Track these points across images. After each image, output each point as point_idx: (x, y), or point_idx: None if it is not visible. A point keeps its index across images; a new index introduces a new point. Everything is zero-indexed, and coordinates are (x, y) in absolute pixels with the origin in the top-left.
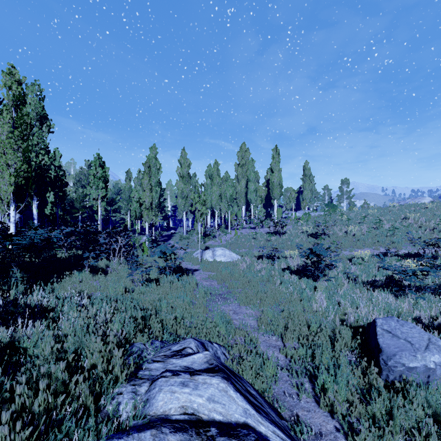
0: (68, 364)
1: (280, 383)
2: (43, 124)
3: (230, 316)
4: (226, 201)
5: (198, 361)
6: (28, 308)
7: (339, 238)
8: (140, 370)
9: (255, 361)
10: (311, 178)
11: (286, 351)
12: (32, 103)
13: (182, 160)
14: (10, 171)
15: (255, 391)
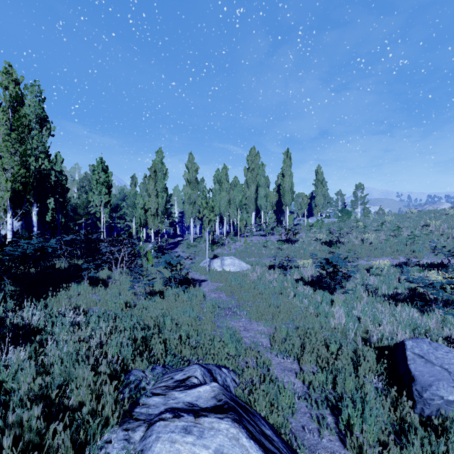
0: (50, 401)
1: (297, 416)
2: (43, 126)
3: (240, 334)
4: (235, 207)
5: (204, 396)
6: (15, 328)
7: (355, 247)
8: (137, 406)
9: (270, 390)
10: (324, 183)
11: (304, 377)
12: (32, 105)
13: (190, 164)
14: (7, 176)
15: (271, 428)
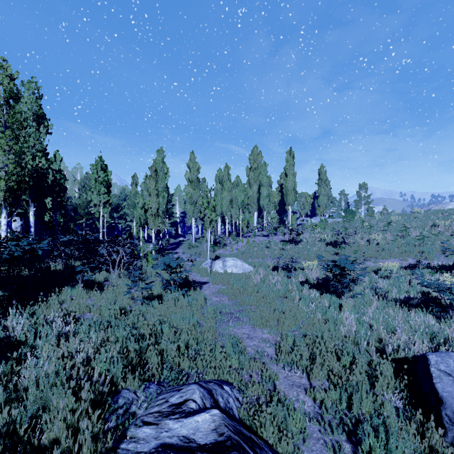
0: (18, 438)
1: (309, 442)
2: (41, 124)
3: (243, 343)
4: (237, 207)
5: (203, 427)
6: None
7: (361, 247)
8: (123, 440)
9: (278, 411)
10: (327, 182)
11: (315, 394)
12: (28, 102)
13: (191, 164)
14: (1, 175)
15: None
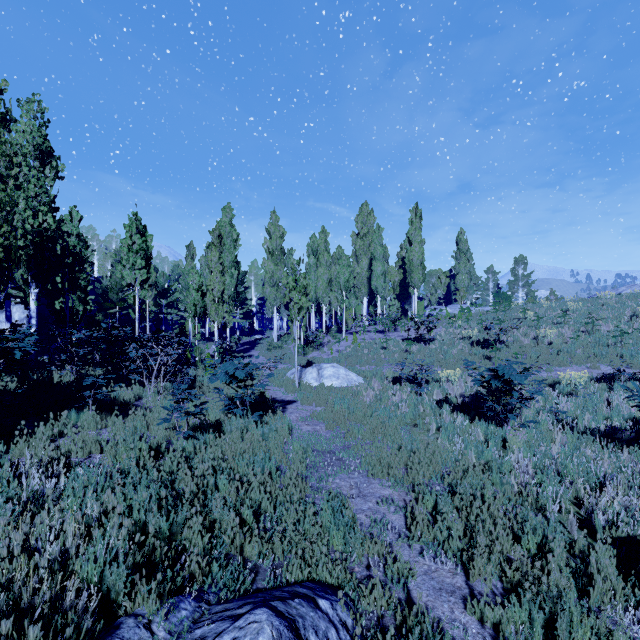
0: None
1: None
2: (46, 165)
3: (352, 507)
4: (339, 290)
5: None
6: None
7: (525, 349)
8: None
9: None
10: (469, 255)
11: (483, 611)
12: (27, 130)
13: (272, 227)
14: None
15: None
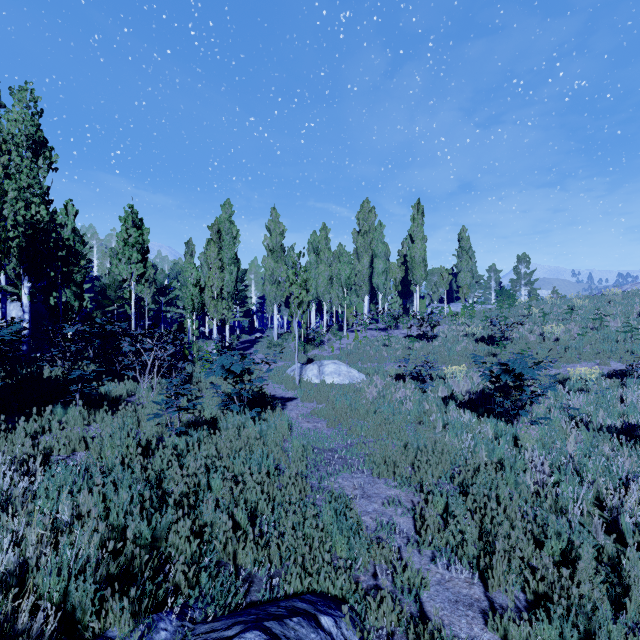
0: None
1: None
2: (39, 155)
3: (356, 509)
4: (340, 287)
5: None
6: None
7: (531, 345)
8: None
9: None
10: (471, 253)
11: (507, 629)
12: (19, 119)
13: (272, 224)
14: None
15: None
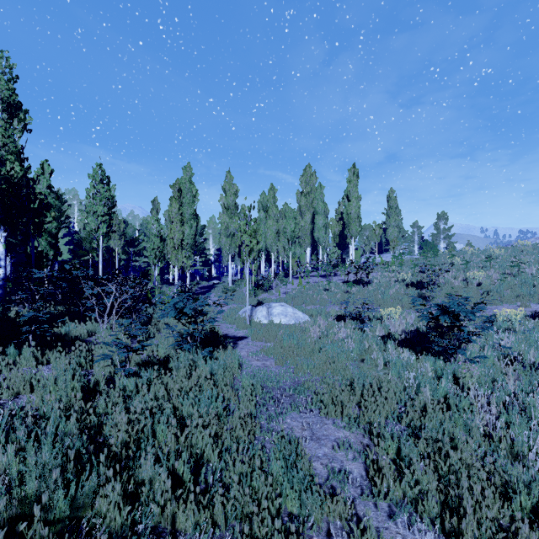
0: None
1: None
2: (14, 117)
3: (307, 456)
4: (286, 239)
5: None
6: None
7: (456, 290)
8: None
9: None
10: (397, 211)
11: None
12: None
13: (227, 185)
14: None
15: None
